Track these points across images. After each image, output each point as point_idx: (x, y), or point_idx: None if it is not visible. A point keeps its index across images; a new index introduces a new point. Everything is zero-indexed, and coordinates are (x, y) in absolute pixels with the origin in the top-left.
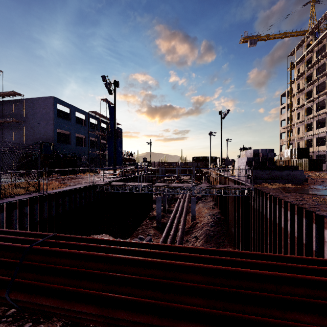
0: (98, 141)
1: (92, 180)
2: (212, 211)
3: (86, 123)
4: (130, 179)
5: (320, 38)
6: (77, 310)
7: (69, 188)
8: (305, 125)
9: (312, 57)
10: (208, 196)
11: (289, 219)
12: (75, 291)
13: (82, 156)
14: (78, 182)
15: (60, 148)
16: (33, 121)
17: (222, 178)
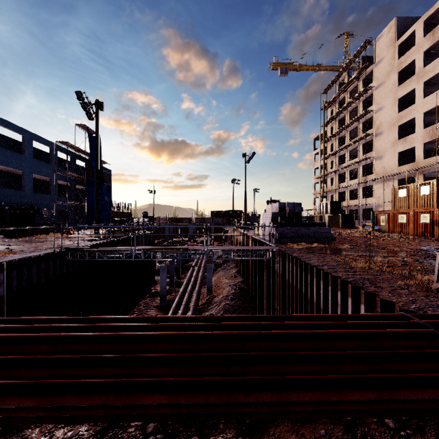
0: (72, 186)
1: (59, 244)
2: (234, 280)
3: (51, 159)
4: (121, 241)
5: (352, 77)
6: (9, 406)
7: (18, 257)
8: (339, 175)
9: (346, 98)
10: (230, 262)
11: (310, 283)
12: (6, 384)
13: (44, 208)
14: (36, 248)
15: (5, 196)
16: None
17: (246, 238)
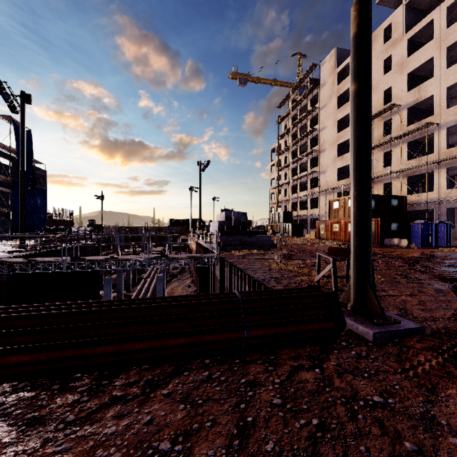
0: None
1: None
2: (187, 290)
3: None
4: (54, 252)
5: (302, 96)
6: None
7: None
8: (291, 187)
9: (297, 115)
10: (186, 272)
11: (237, 285)
12: None
13: None
14: None
15: None
16: None
17: (198, 247)
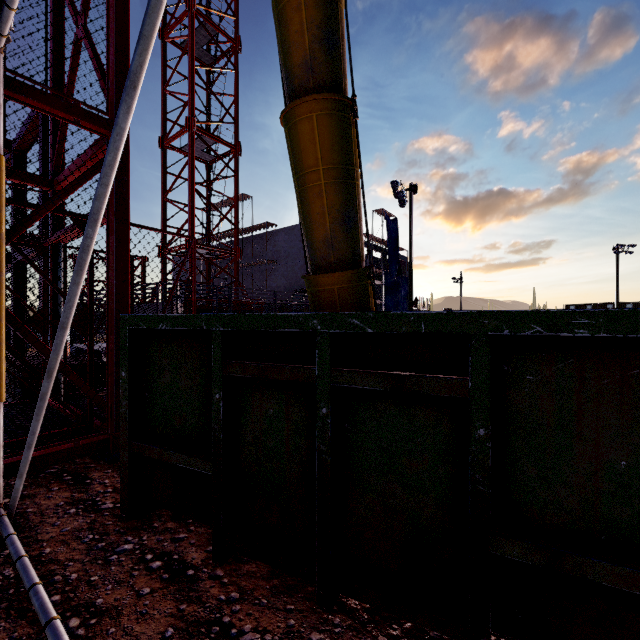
0: None
1: None
2: None
3: None
4: None
5: None
6: None
7: None
8: None
9: None
10: None
11: None
12: None
13: None
14: None
15: None
16: (287, 260)
17: None
